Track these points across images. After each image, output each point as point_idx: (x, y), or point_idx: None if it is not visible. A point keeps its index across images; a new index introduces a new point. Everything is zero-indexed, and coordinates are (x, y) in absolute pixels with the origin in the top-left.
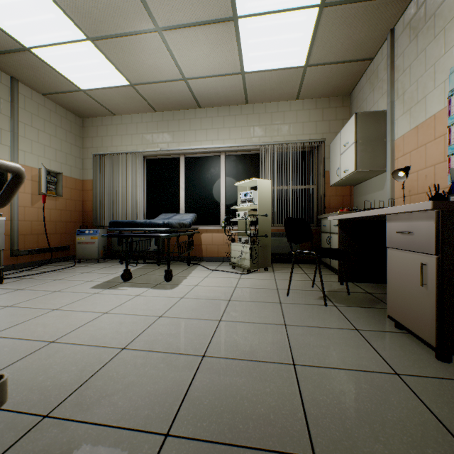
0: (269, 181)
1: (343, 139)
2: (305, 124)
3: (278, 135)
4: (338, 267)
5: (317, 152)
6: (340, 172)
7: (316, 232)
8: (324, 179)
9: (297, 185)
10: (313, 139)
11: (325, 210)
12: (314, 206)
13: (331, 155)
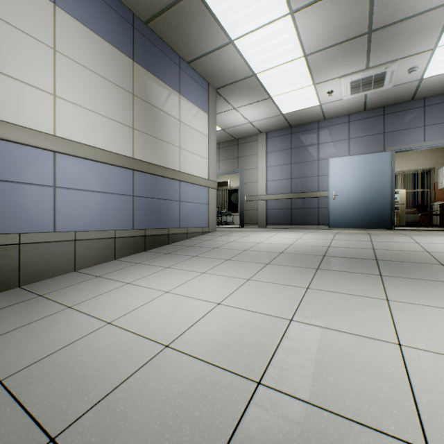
0: (404, 190)
1: (443, 171)
2: (422, 160)
3: (406, 166)
4: (438, 222)
5: (430, 173)
6: (442, 184)
7: (429, 212)
8: (434, 186)
9: (417, 189)
10: (427, 167)
11: (435, 201)
12: (428, 199)
13: (438, 176)
